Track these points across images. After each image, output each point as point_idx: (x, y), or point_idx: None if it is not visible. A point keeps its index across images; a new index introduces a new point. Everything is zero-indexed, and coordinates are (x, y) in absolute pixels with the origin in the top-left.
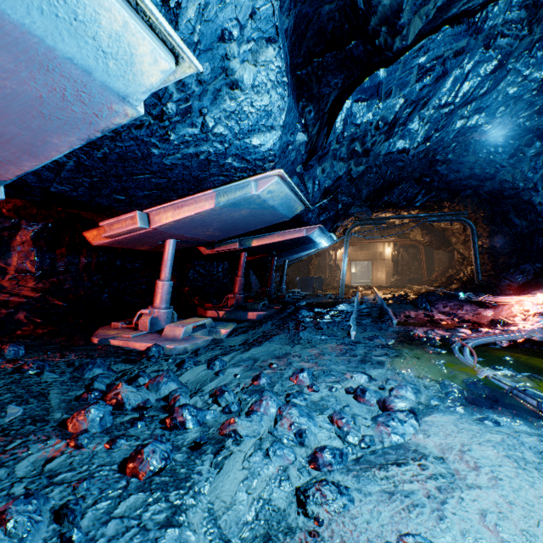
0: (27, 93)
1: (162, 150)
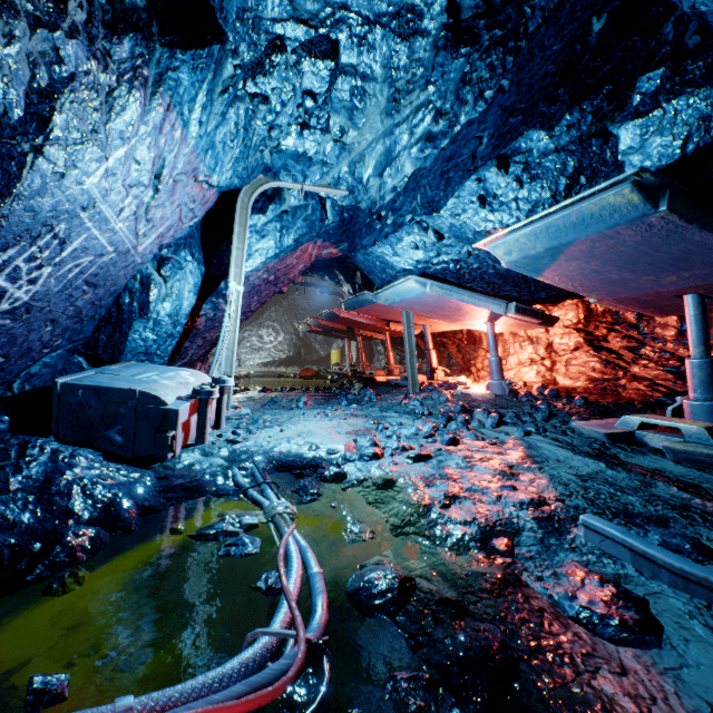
0: (433, 300)
1: (489, 270)
